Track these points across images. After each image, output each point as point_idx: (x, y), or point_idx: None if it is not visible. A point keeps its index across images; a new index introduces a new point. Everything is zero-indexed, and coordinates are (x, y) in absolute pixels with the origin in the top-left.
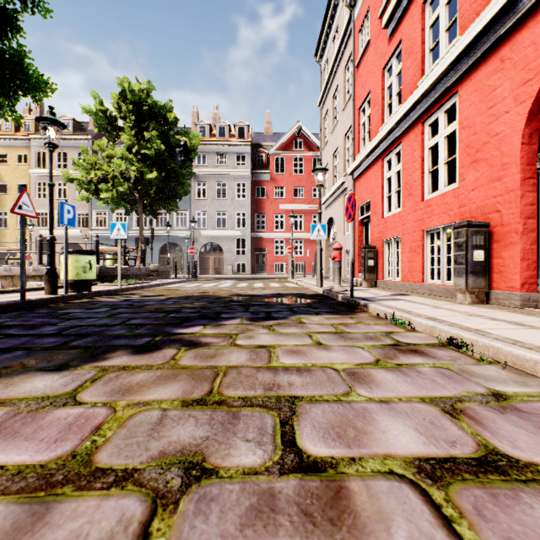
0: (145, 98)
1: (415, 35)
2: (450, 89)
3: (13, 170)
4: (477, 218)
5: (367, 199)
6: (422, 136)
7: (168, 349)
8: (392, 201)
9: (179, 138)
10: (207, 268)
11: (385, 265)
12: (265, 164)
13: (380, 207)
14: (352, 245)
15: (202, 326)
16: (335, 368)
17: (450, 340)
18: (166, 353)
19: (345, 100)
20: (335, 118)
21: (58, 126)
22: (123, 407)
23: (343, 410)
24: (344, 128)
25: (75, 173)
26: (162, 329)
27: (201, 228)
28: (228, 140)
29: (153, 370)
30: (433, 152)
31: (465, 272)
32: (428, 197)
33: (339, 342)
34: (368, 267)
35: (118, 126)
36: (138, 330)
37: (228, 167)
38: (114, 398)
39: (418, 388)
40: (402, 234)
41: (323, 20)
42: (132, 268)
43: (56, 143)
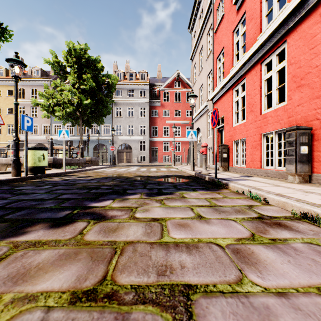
0: (83, 54)
1: (255, 7)
2: (281, 39)
3: (4, 100)
4: (301, 125)
5: (222, 115)
6: (260, 72)
7: (79, 222)
8: (239, 115)
9: (104, 79)
10: (122, 159)
11: (234, 157)
12: (157, 96)
13: (230, 120)
14: (215, 143)
15: (112, 201)
16: (219, 244)
17: (304, 214)
18: (77, 227)
19: (207, 54)
20: (201, 66)
21: (21, 65)
22: (5, 305)
23: (244, 310)
24: (207, 72)
25: (42, 101)
26: (81, 203)
27: (118, 135)
28: (135, 81)
29: (58, 247)
30: (267, 82)
31: (295, 161)
32: (264, 112)
33: (215, 215)
34: (223, 158)
35: (66, 71)
36: (64, 204)
37: (135, 98)
38: (3, 289)
39: (306, 272)
40: (246, 137)
41: (193, 5)
42: (75, 159)
43: (31, 83)
